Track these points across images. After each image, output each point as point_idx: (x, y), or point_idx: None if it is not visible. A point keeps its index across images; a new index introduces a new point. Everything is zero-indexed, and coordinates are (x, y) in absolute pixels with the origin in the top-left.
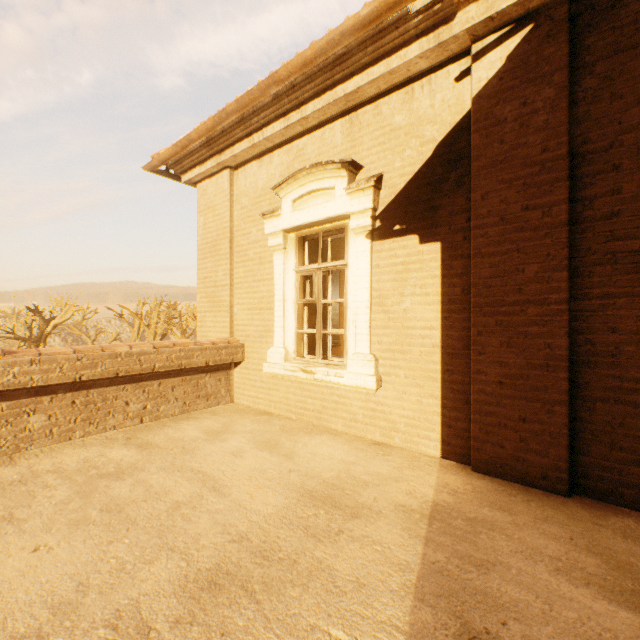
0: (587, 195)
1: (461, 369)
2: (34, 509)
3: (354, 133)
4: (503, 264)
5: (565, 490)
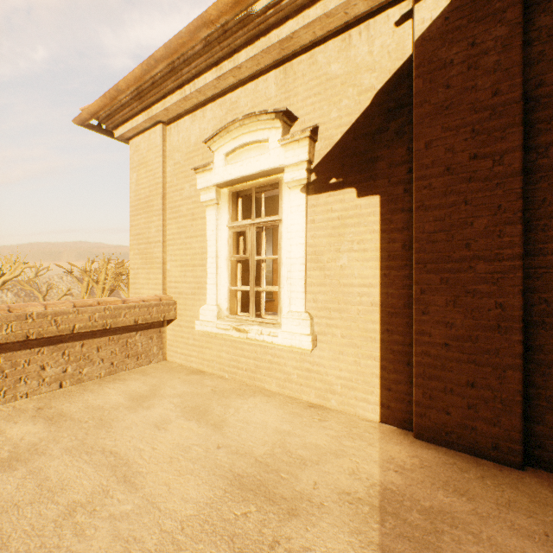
0: (541, 142)
1: (402, 329)
2: None
3: (288, 84)
4: (449, 217)
5: (519, 462)
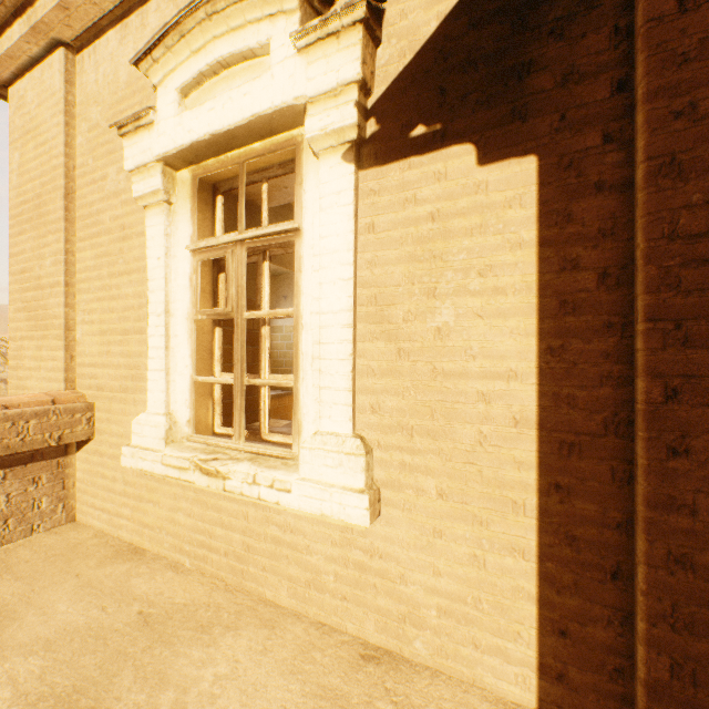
0: None
1: (598, 486)
2: None
3: None
4: None
5: None
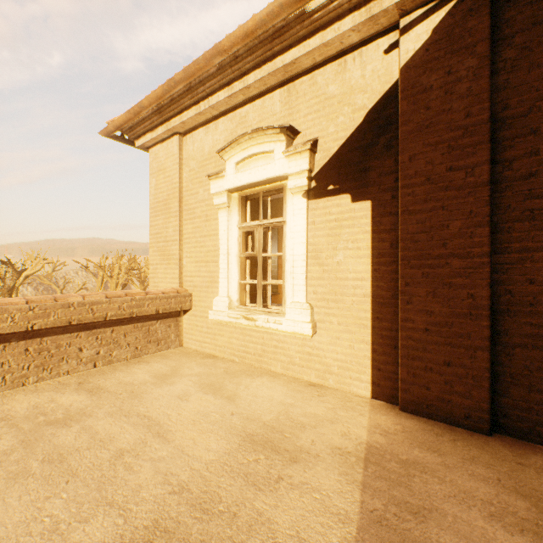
0: (507, 157)
1: (390, 317)
2: None
3: (292, 102)
4: (429, 220)
5: (487, 429)
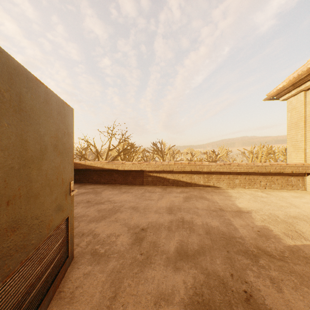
0: None
1: None
2: (244, 197)
3: None
4: None
5: None
